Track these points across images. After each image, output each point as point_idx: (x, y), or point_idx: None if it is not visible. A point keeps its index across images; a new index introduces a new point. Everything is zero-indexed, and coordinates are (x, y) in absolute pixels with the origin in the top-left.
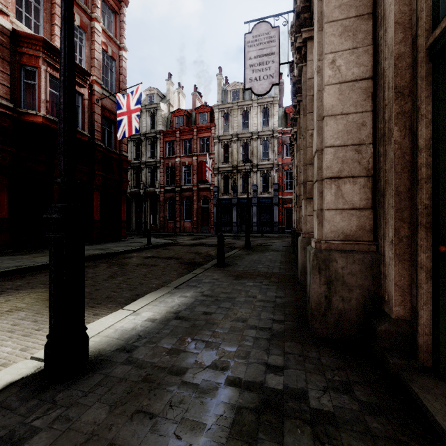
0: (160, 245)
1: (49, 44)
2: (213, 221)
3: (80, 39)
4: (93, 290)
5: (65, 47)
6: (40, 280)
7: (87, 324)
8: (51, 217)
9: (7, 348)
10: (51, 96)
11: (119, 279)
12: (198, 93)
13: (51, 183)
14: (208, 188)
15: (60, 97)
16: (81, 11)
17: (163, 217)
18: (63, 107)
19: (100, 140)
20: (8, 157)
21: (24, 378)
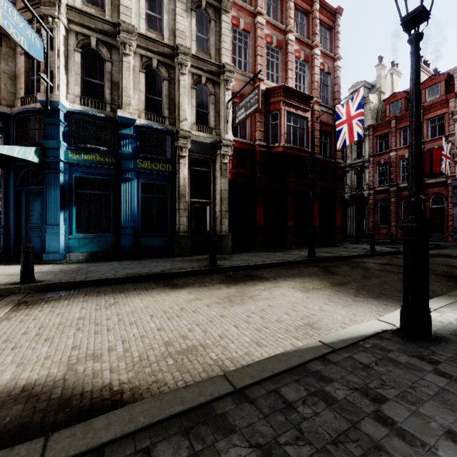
0: (385, 253)
1: (287, 87)
2: (452, 226)
3: (303, 71)
4: (360, 285)
5: (416, 103)
6: (307, 271)
7: (385, 310)
8: (411, 225)
9: (341, 311)
10: (286, 128)
11: (375, 280)
12: (422, 62)
13: (285, 197)
14: (442, 182)
15: (412, 140)
16: (304, 46)
17: (372, 222)
18: (414, 147)
19: (318, 153)
20: (263, 182)
21: (387, 330)
